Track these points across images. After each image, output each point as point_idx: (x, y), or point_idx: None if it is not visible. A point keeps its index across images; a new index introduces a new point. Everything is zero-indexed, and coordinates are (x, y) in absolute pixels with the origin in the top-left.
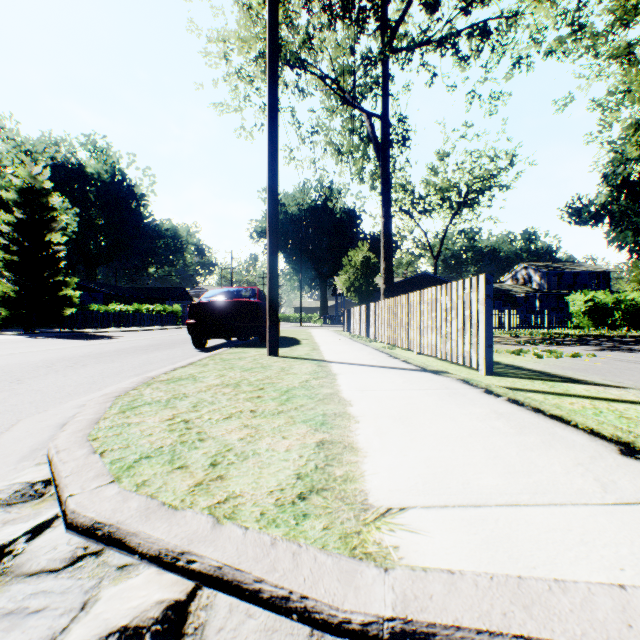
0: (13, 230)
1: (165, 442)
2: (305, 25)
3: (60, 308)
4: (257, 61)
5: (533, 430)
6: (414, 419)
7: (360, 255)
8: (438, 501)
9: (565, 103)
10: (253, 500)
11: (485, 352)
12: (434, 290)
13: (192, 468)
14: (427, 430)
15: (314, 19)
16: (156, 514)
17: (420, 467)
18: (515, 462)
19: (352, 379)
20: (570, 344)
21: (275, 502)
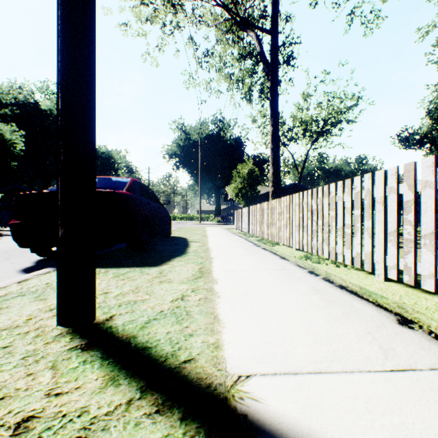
0: None
1: None
2: None
3: None
4: None
5: None
6: None
7: (246, 168)
8: None
9: (428, 30)
10: None
11: None
12: None
13: None
14: None
15: None
16: None
17: None
18: None
19: None
20: None
21: None
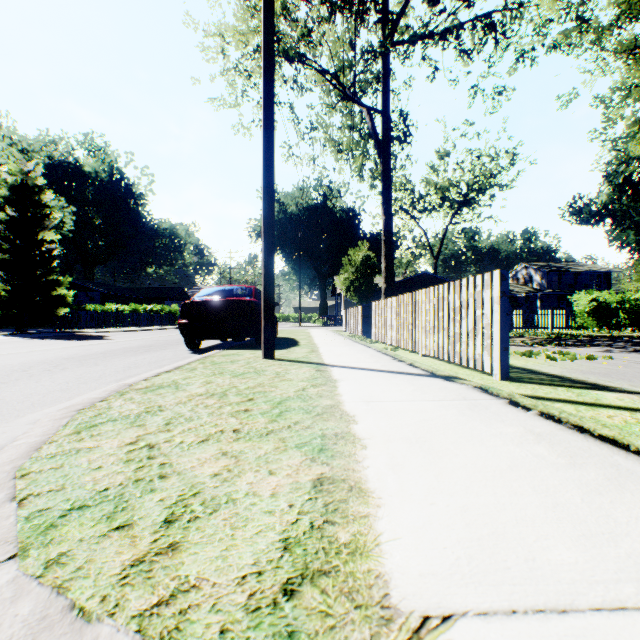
0: (4, 228)
1: (114, 480)
2: (304, 18)
3: (53, 308)
4: (255, 54)
5: (588, 460)
6: (434, 443)
7: (360, 254)
8: (498, 600)
9: (569, 99)
10: (213, 598)
11: (500, 355)
12: (441, 288)
13: (137, 528)
14: (454, 460)
15: (313, 12)
16: (51, 633)
17: (457, 526)
18: (585, 515)
19: (355, 387)
20: (579, 345)
21: (246, 603)
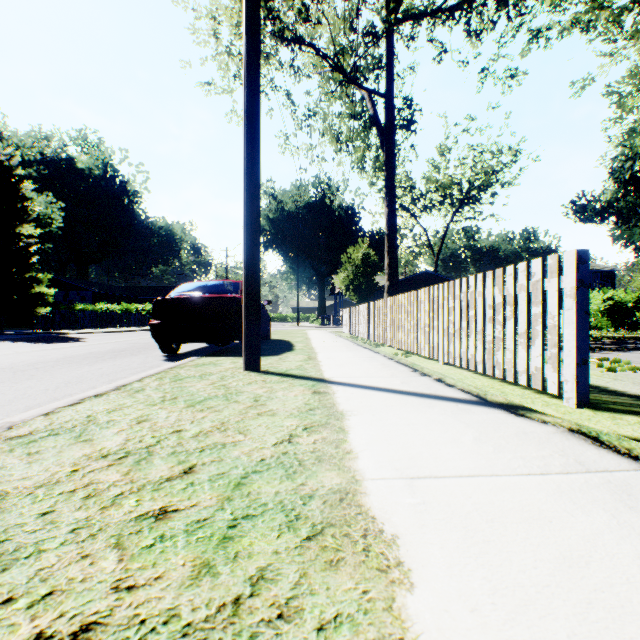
0: None
1: None
2: None
3: (30, 307)
4: None
5: None
6: None
7: (360, 252)
8: None
9: (583, 85)
10: None
11: (577, 371)
12: (472, 280)
13: None
14: None
15: None
16: None
17: None
18: None
19: (375, 431)
20: (614, 349)
21: None
